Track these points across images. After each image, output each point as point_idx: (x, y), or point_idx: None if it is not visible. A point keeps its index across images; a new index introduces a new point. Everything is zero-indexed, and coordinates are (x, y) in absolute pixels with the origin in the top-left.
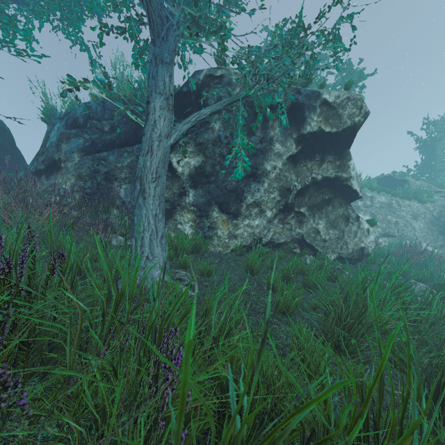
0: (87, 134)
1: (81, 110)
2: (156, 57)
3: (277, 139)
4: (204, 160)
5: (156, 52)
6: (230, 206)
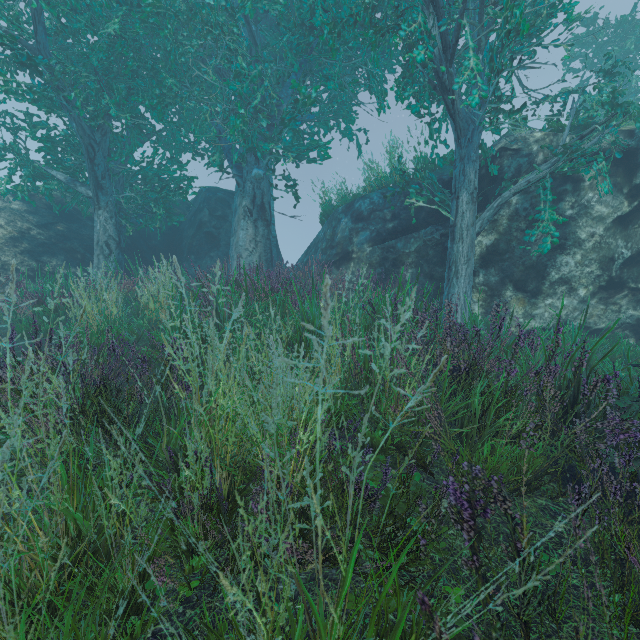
0: (372, 225)
1: (364, 204)
2: (462, 158)
3: (595, 200)
4: (497, 237)
5: (463, 153)
6: (528, 285)
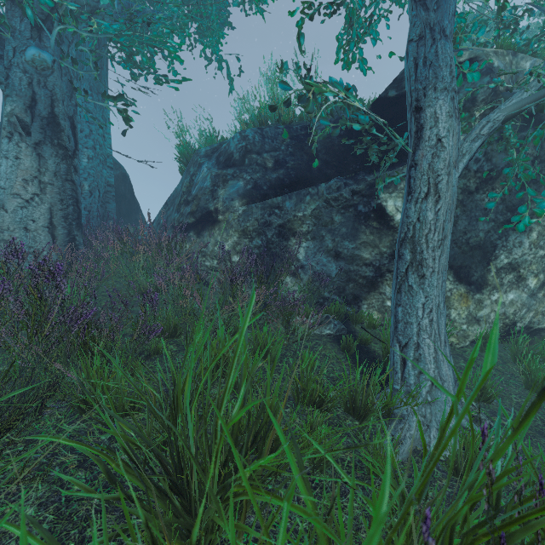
0: (246, 173)
1: (236, 143)
2: (432, 28)
3: None
4: None
5: (431, 20)
6: (471, 272)
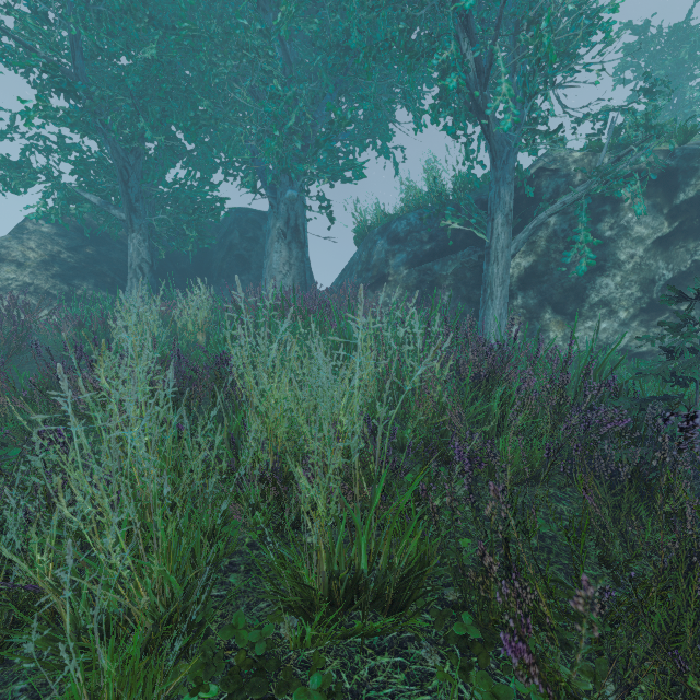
0: (408, 247)
1: (401, 225)
2: (498, 180)
3: (635, 221)
4: (535, 259)
5: (498, 175)
6: (568, 307)
